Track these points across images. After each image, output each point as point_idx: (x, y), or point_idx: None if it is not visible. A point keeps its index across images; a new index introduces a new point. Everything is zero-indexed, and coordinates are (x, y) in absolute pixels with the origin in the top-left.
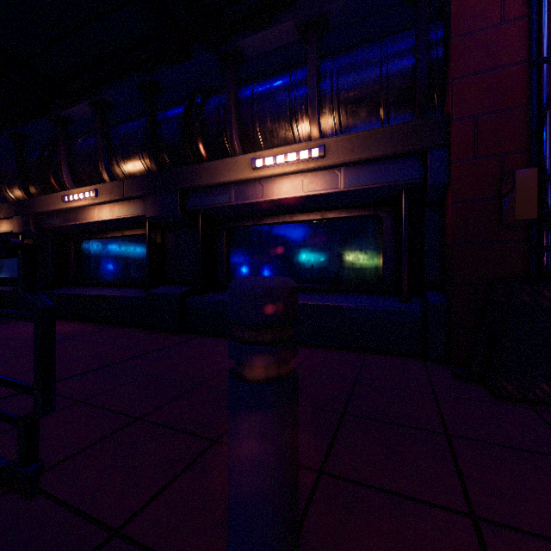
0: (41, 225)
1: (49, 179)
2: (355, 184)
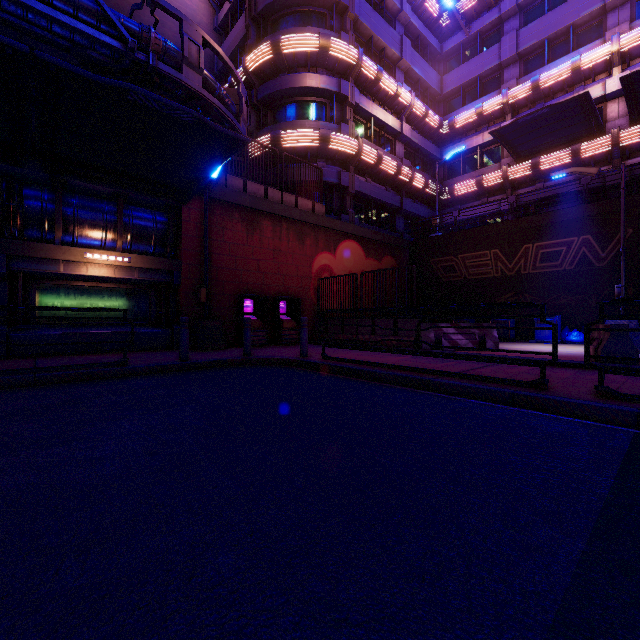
0: None
1: None
2: (144, 277)
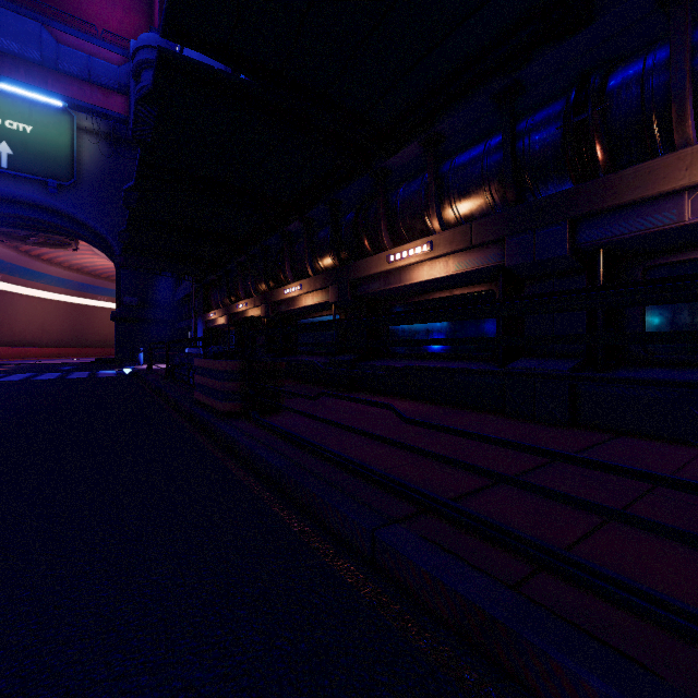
0: (358, 292)
1: (363, 241)
2: None
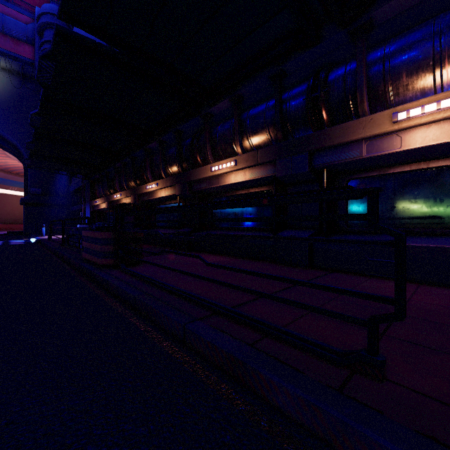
0: (193, 189)
1: (197, 157)
2: None
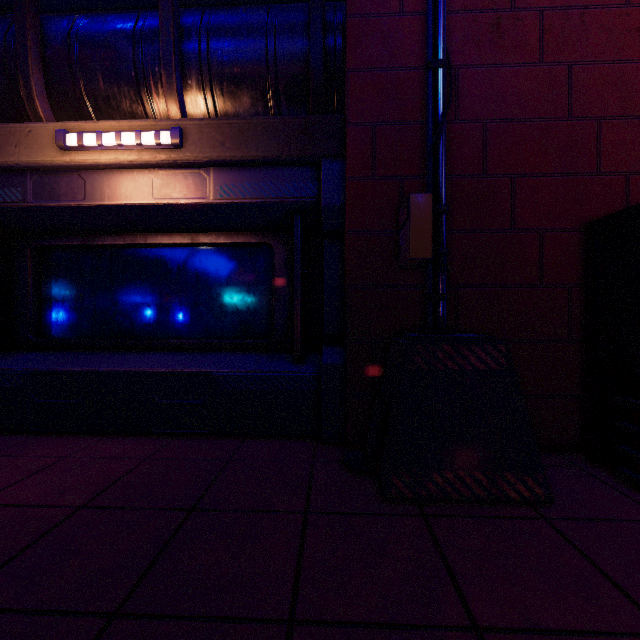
0: None
1: None
2: (231, 195)
